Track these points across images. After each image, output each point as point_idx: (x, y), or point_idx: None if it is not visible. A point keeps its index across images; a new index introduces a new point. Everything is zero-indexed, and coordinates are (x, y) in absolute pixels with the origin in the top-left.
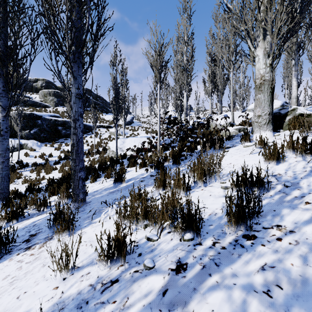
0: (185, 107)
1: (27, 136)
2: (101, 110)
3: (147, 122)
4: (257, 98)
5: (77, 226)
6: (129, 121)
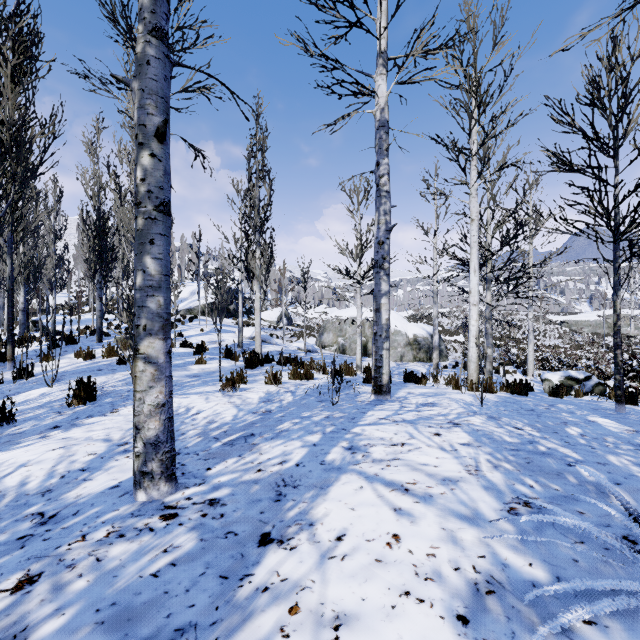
0: None
1: None
2: None
3: None
4: None
5: None
6: None
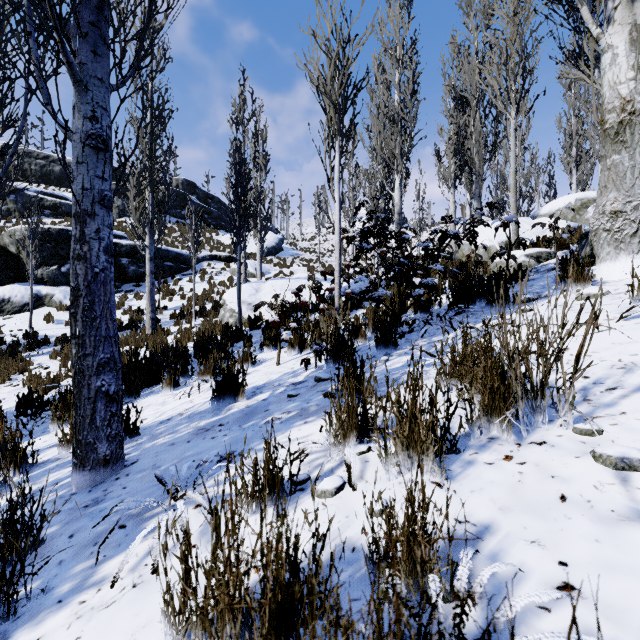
0: (396, 209)
1: (54, 279)
2: (215, 225)
3: (312, 248)
4: (610, 164)
5: (37, 594)
6: (274, 247)
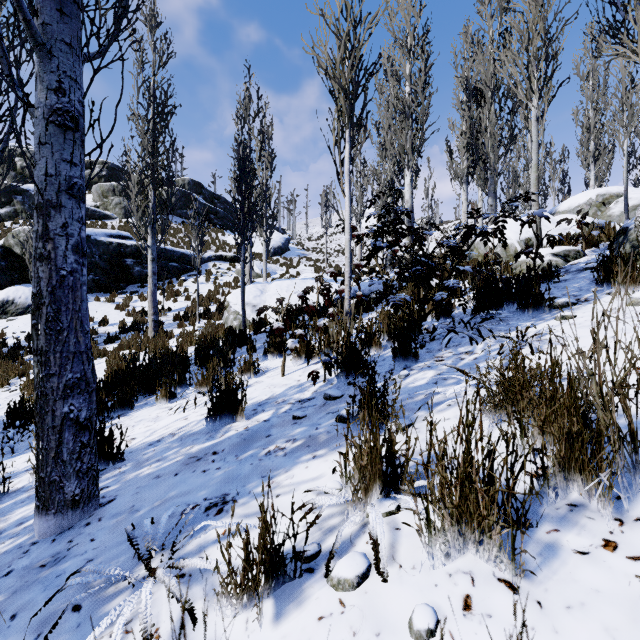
0: (407, 206)
1: None
2: (222, 225)
3: (318, 248)
4: None
5: None
6: (281, 247)
